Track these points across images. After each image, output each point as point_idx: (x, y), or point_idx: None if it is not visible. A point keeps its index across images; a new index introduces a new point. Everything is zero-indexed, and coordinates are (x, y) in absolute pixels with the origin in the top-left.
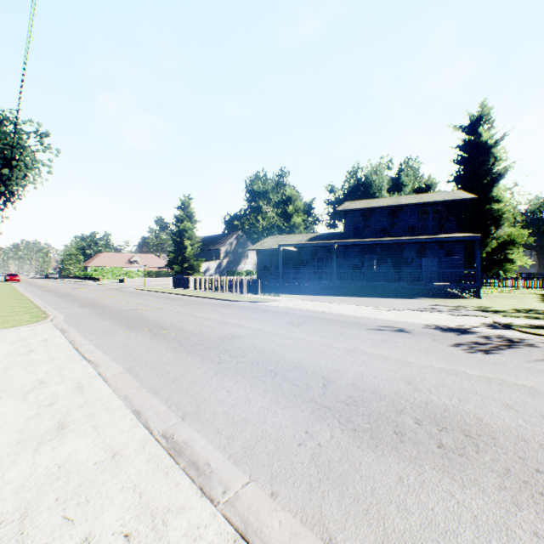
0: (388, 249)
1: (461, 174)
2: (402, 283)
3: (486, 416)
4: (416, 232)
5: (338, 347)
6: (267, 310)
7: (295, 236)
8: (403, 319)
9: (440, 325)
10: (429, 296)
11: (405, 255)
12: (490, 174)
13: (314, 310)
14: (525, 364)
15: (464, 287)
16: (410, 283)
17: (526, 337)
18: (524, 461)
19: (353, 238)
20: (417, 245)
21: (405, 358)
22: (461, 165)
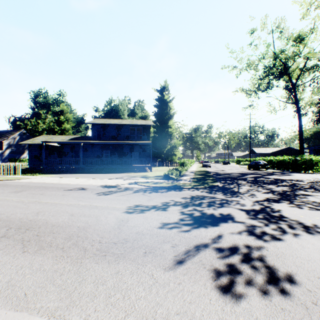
0: (116, 147)
1: (157, 113)
2: (118, 165)
3: (53, 220)
4: (130, 139)
5: (26, 201)
6: (9, 185)
7: (62, 136)
8: (95, 183)
9: (109, 185)
10: (132, 171)
11: (124, 151)
12: (168, 115)
13: (47, 182)
14: (114, 197)
15: (146, 167)
16: (122, 165)
17: (136, 187)
18: (38, 233)
19: (97, 140)
20: (130, 145)
21: (59, 202)
22: (157, 108)
